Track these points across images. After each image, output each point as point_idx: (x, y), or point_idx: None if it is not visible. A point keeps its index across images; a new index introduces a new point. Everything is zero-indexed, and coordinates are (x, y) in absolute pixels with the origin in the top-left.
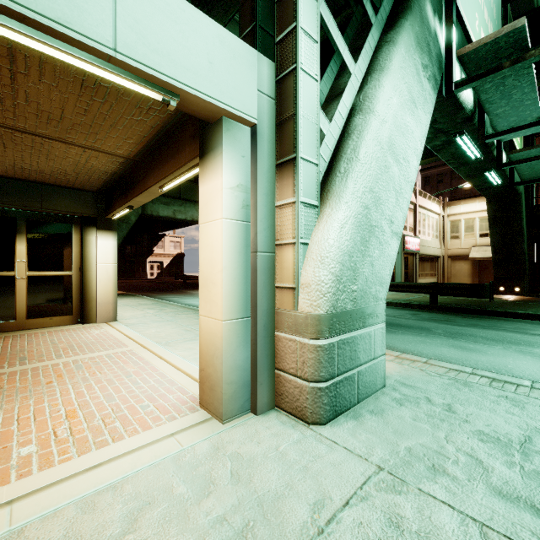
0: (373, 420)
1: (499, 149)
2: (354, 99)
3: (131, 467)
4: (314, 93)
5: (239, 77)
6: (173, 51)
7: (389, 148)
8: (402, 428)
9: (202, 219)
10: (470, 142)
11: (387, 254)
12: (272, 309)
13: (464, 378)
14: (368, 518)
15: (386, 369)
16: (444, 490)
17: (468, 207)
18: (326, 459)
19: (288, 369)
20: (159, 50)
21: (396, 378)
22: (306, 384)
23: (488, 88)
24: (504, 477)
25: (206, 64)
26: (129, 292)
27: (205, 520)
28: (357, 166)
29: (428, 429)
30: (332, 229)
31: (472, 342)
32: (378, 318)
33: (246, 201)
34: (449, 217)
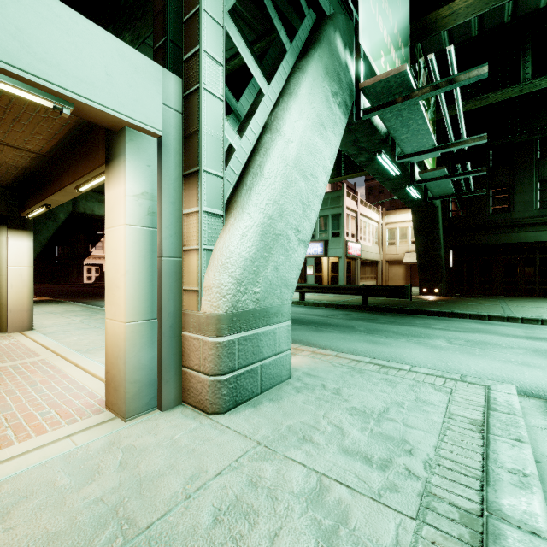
0: (269, 406)
1: (413, 169)
2: (267, 117)
3: (14, 469)
4: (219, 111)
5: (142, 90)
6: (64, 62)
7: (296, 165)
8: (292, 410)
9: (107, 224)
10: (389, 160)
11: (294, 259)
12: (180, 310)
13: (361, 366)
14: (233, 482)
15: (299, 363)
16: (304, 454)
17: (402, 216)
18: (214, 441)
19: (193, 365)
20: (48, 59)
21: (305, 370)
22: (207, 378)
23: (390, 117)
24: (354, 439)
25: (103, 76)
26: (57, 298)
27: (81, 503)
28: (261, 181)
29: (312, 409)
30: (233, 237)
31: (383, 337)
32: (283, 317)
33: (152, 208)
34: (387, 225)
